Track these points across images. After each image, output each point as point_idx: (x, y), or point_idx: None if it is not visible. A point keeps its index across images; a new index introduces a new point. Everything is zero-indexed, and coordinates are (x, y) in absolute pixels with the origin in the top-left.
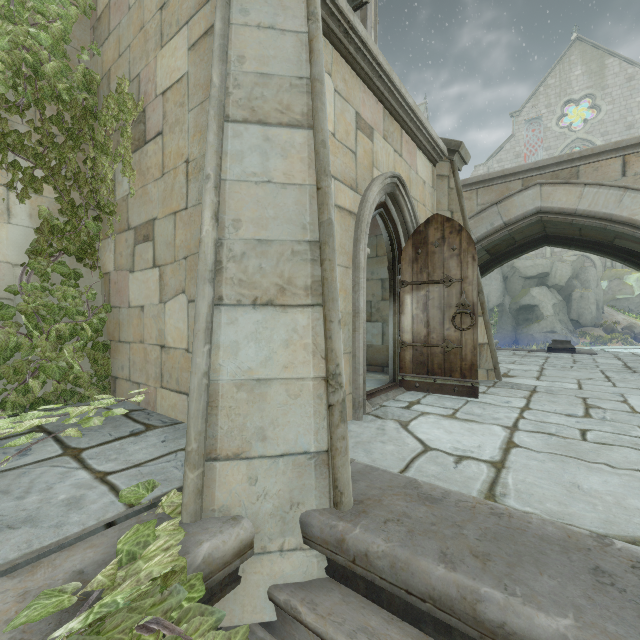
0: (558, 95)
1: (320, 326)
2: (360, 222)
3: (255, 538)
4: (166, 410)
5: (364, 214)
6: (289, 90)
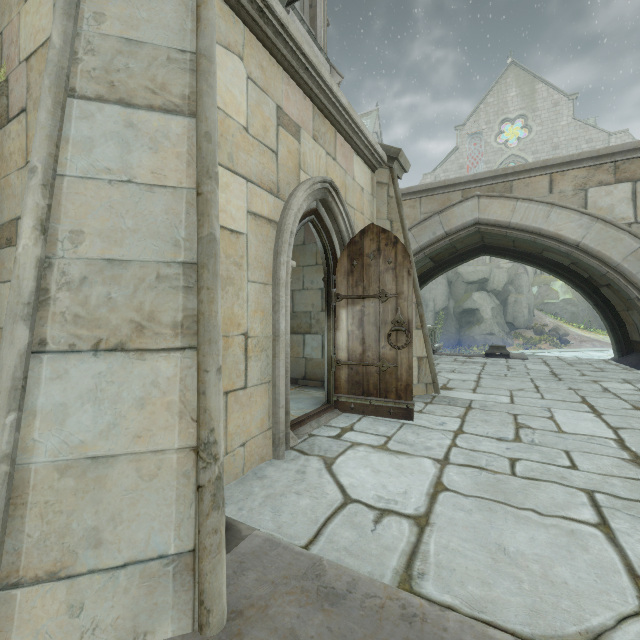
0: (496, 113)
1: (192, 376)
2: (281, 232)
3: None
4: None
5: (286, 223)
6: (166, 65)
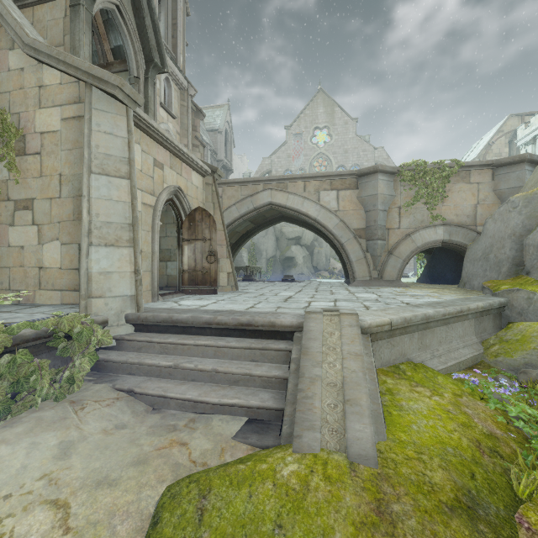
0: (311, 122)
1: (133, 254)
2: (156, 210)
3: (108, 322)
4: (44, 301)
5: (158, 207)
6: (119, 162)
